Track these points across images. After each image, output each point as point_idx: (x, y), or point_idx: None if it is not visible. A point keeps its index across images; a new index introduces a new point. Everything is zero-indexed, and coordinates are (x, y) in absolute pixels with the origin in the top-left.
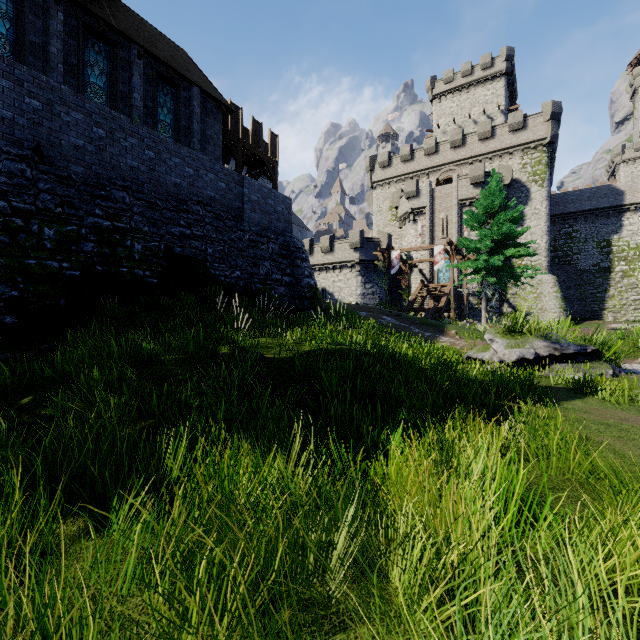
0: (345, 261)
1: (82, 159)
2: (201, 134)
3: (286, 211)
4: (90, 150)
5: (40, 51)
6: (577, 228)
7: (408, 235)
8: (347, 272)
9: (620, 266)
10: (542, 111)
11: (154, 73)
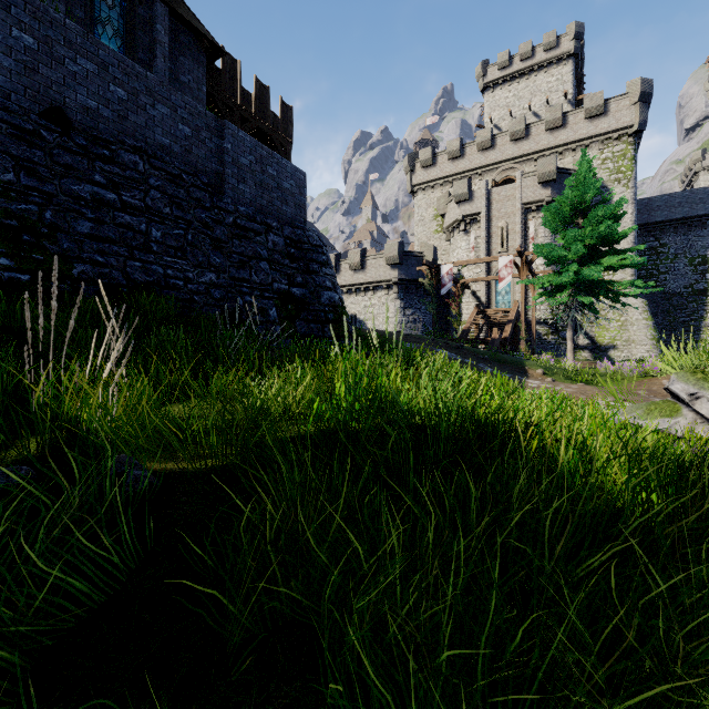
0: (380, 281)
1: None
2: (172, 79)
3: (297, 190)
4: None
5: None
6: (665, 241)
7: (458, 249)
8: (382, 295)
9: None
10: (628, 92)
11: None
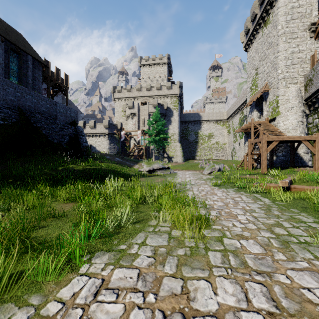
0: (101, 133)
1: None
2: (32, 76)
3: (75, 116)
4: None
5: None
6: (189, 127)
7: (129, 123)
8: (102, 138)
9: (200, 141)
10: (177, 84)
11: (9, 48)
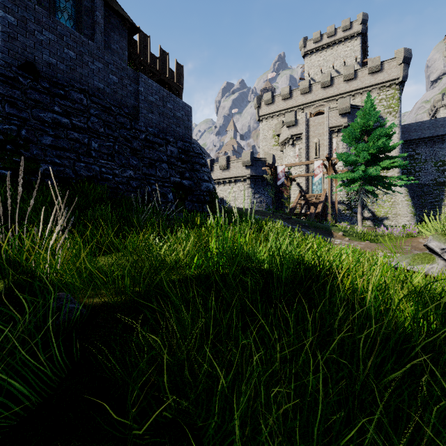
0: (238, 176)
1: None
2: (106, 47)
3: (186, 118)
4: None
5: None
6: (419, 151)
7: (288, 156)
8: (240, 185)
9: None
10: (395, 56)
11: None
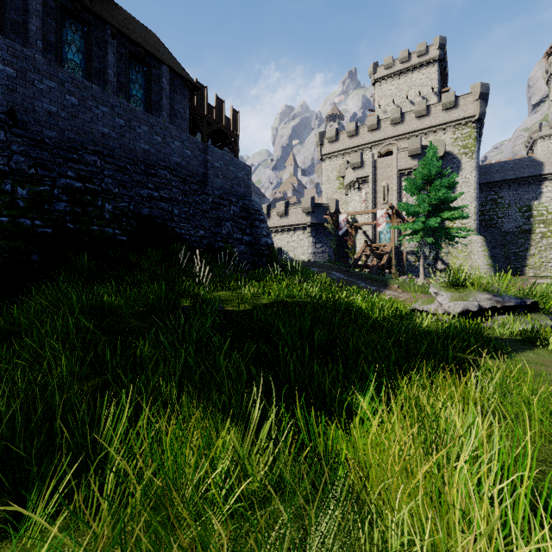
0: (298, 224)
1: (55, 124)
2: (170, 108)
3: (246, 177)
4: (63, 116)
5: (20, 28)
6: (502, 195)
7: (353, 201)
8: (300, 233)
9: (540, 228)
10: (472, 92)
11: (127, 52)
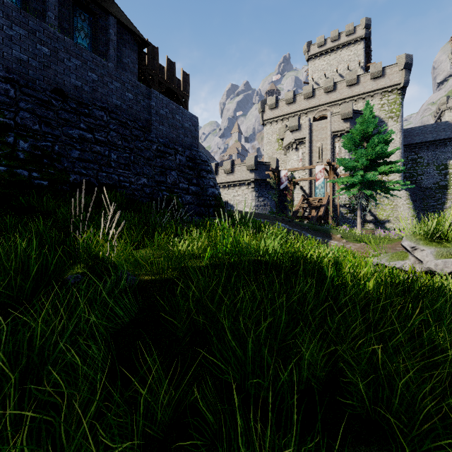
0: (243, 180)
1: None
2: (118, 61)
3: (193, 128)
4: None
5: None
6: (421, 155)
7: (291, 160)
8: (244, 188)
9: None
10: (397, 62)
11: None
